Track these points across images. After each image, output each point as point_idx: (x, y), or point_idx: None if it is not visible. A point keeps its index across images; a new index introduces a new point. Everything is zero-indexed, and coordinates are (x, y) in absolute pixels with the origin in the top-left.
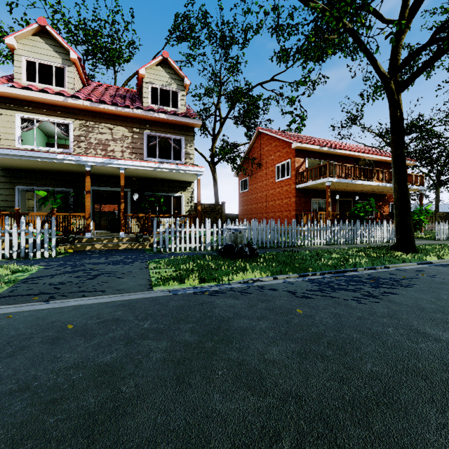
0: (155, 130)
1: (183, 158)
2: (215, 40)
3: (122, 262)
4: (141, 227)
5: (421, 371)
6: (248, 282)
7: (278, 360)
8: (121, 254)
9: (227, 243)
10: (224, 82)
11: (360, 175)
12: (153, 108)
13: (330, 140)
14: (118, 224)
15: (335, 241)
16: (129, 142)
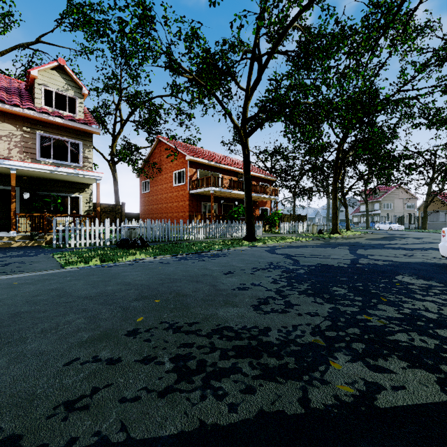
0: (49, 132)
1: (81, 162)
2: (115, 49)
3: (25, 255)
4: (35, 226)
5: (192, 276)
6: (136, 260)
7: (139, 279)
8: (17, 250)
9: (123, 238)
10: (124, 88)
11: (235, 186)
12: (47, 111)
13: (219, 155)
14: (0, 223)
15: (213, 236)
16: (18, 141)
